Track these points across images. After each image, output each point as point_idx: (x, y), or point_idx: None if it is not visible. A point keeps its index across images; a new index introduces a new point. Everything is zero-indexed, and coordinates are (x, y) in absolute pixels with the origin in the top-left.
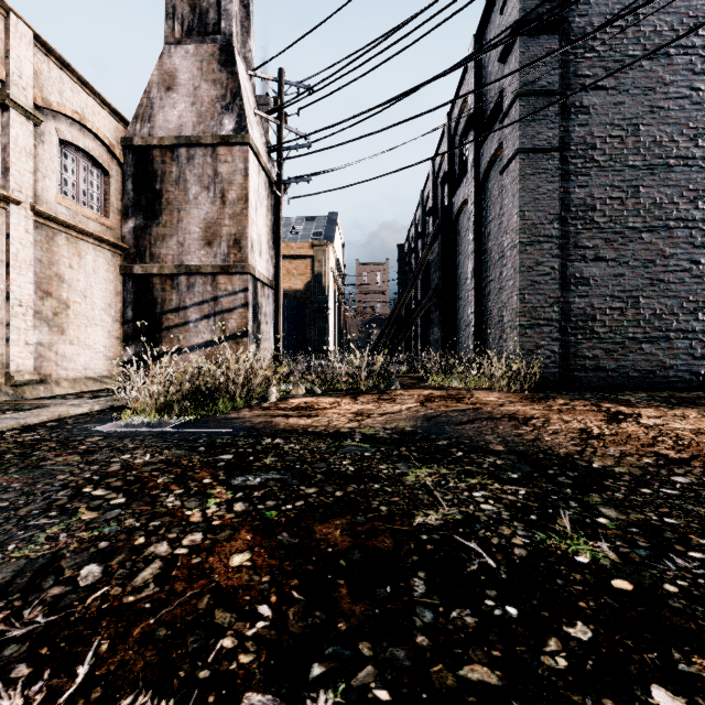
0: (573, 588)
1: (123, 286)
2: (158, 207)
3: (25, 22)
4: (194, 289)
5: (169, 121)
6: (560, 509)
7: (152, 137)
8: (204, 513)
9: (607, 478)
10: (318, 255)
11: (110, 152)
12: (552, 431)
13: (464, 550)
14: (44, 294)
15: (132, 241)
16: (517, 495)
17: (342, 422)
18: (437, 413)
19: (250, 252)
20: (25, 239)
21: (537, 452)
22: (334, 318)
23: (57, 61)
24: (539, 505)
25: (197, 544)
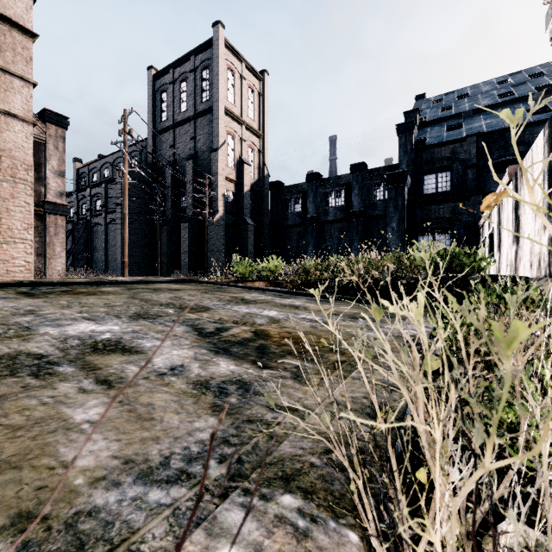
0: None
1: None
2: None
3: None
4: None
5: None
6: None
7: None
8: None
9: None
10: None
11: None
12: None
13: None
14: None
15: None
16: None
17: None
18: None
19: None
20: None
21: None
22: None
23: None
24: None
25: None
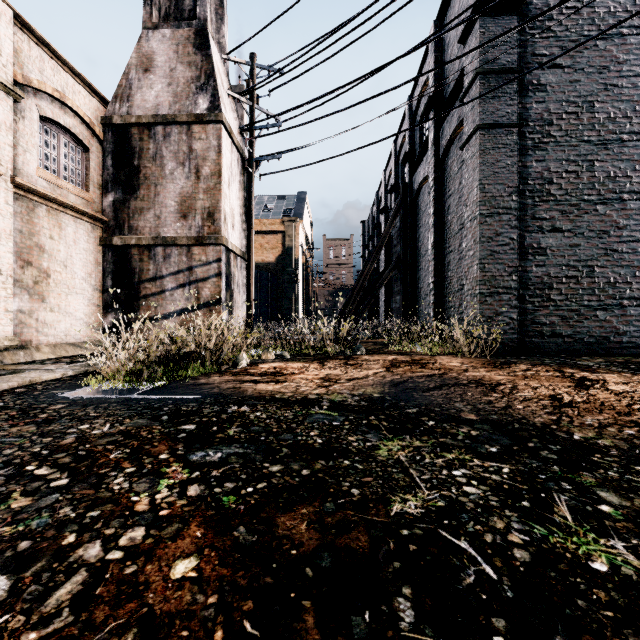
0: (601, 615)
1: (103, 257)
2: (136, 182)
3: (5, 1)
4: (170, 259)
5: (146, 101)
6: (553, 493)
7: (130, 115)
8: (152, 499)
9: (593, 453)
10: (289, 230)
11: (90, 130)
12: (522, 398)
13: (454, 552)
14: (24, 263)
15: (112, 214)
16: (501, 473)
17: (309, 388)
18: (404, 379)
19: (223, 225)
20: (5, 210)
21: (511, 421)
22: (303, 289)
23: (38, 40)
24: (528, 487)
25: (136, 545)
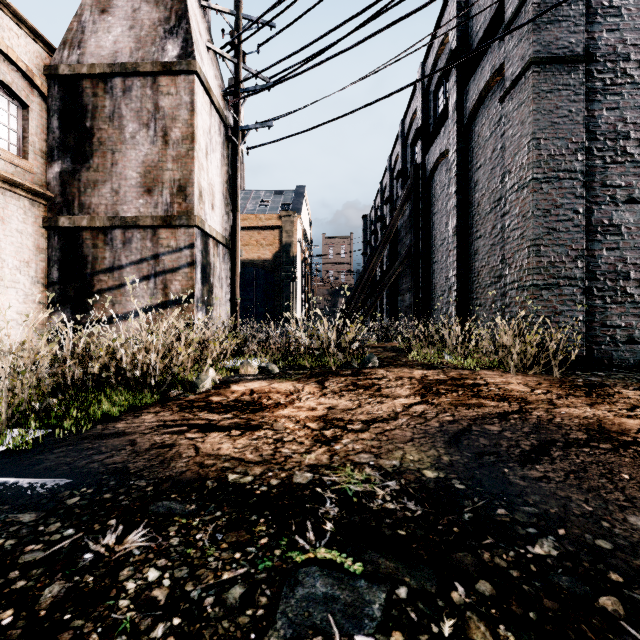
0: None
1: (48, 242)
2: (88, 148)
3: None
4: (131, 245)
5: (102, 47)
6: None
7: (81, 64)
8: None
9: None
10: (286, 225)
11: (29, 80)
12: None
13: None
14: None
15: (58, 189)
16: None
17: (298, 447)
18: (462, 424)
19: (198, 202)
20: None
21: None
22: (301, 287)
23: None
24: None
25: None
